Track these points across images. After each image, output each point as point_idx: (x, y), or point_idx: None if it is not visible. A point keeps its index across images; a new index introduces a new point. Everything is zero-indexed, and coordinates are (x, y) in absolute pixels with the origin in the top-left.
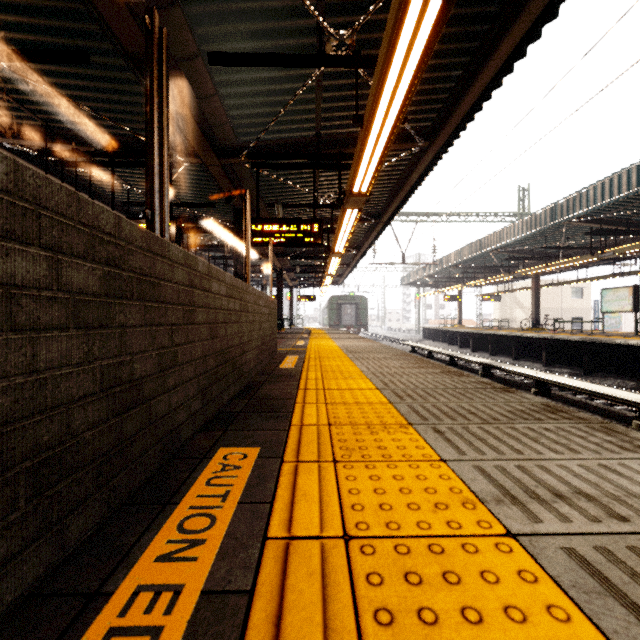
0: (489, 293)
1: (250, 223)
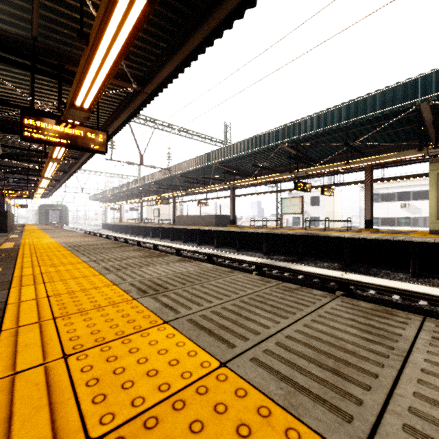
0: (135, 207)
1: (2, 190)
